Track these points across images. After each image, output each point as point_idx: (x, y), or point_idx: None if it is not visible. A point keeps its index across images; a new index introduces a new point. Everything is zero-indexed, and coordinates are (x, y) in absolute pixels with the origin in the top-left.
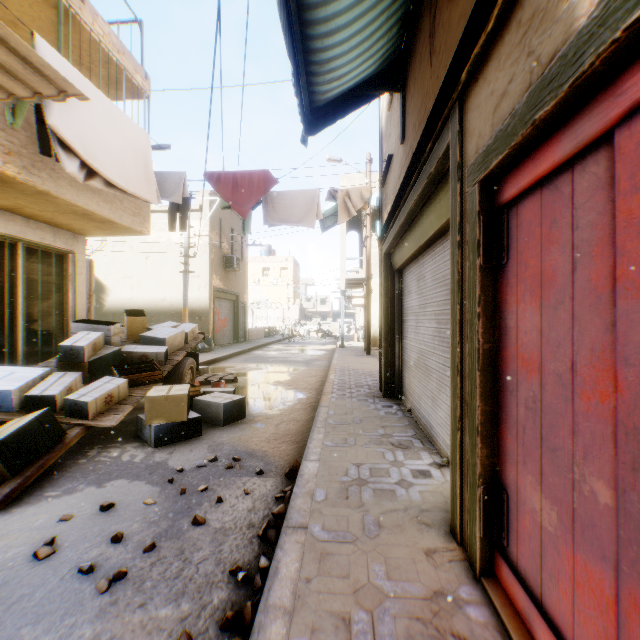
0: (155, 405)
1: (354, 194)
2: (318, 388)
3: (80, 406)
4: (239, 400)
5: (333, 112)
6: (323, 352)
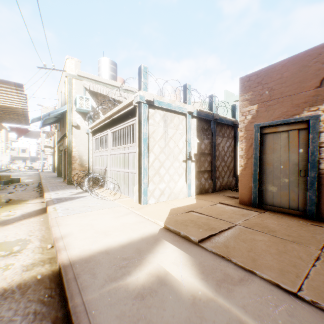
0: (4, 177)
1: (50, 133)
2: (38, 179)
3: None
4: (20, 178)
5: (46, 124)
6: (34, 173)
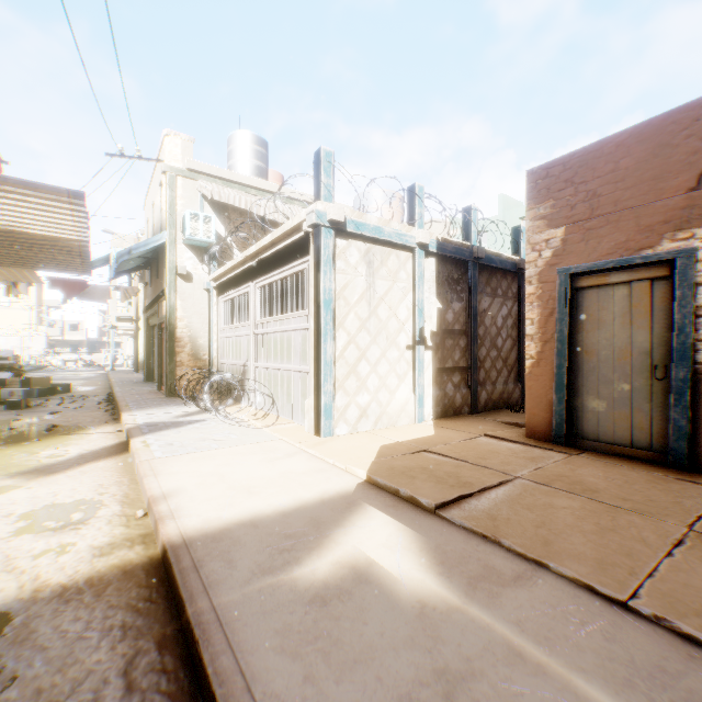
0: (38, 381)
1: (130, 289)
2: (106, 385)
3: (4, 381)
4: (70, 383)
5: (123, 272)
6: (96, 375)
